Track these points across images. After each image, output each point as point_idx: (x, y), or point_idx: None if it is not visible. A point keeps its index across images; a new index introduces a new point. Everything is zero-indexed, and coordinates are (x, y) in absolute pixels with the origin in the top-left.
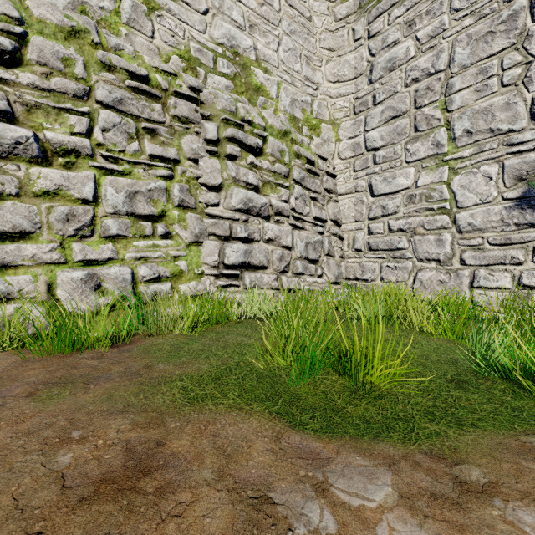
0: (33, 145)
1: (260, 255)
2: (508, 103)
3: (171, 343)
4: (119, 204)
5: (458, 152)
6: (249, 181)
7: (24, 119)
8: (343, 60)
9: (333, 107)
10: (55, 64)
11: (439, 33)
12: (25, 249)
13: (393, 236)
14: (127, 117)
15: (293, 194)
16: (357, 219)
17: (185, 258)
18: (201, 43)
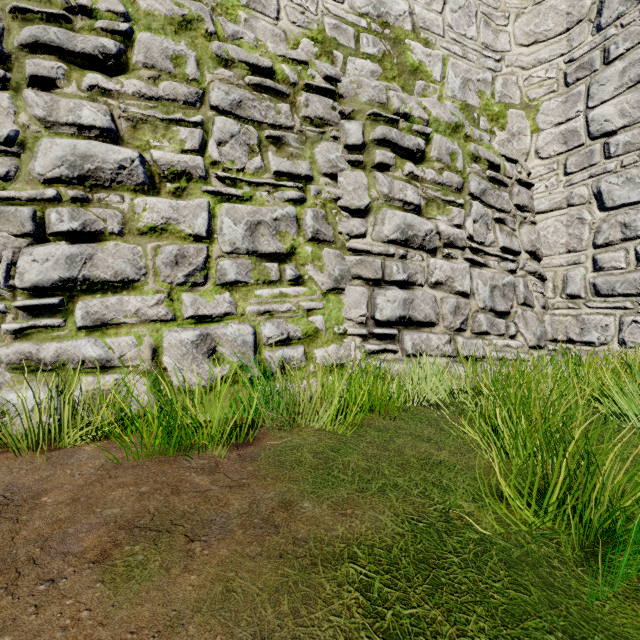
0: (139, 169)
1: (425, 306)
2: None
3: (314, 448)
4: (238, 239)
5: None
6: (407, 199)
7: (129, 138)
8: (546, 8)
9: (526, 82)
10: (164, 65)
11: None
12: (128, 302)
13: None
14: (247, 125)
15: (470, 215)
16: (571, 248)
17: (321, 312)
18: (339, 17)
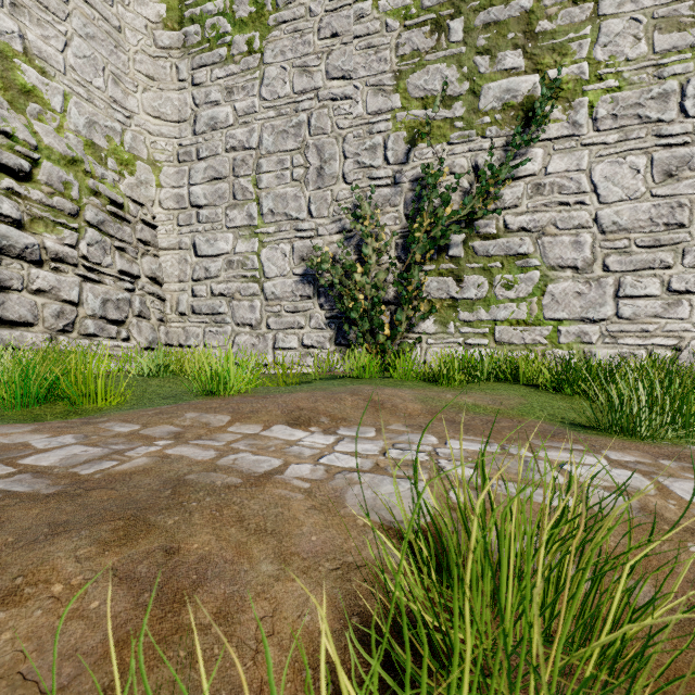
0: None
1: (21, 308)
2: (296, 195)
3: None
4: None
5: (265, 227)
6: (4, 212)
7: None
8: (166, 96)
9: (153, 145)
10: None
11: (252, 113)
12: None
13: (215, 301)
14: None
15: (85, 239)
16: (181, 279)
17: None
18: None
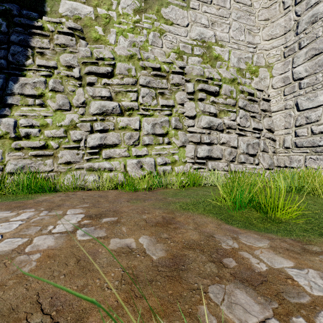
0: (118, 108)
1: (217, 152)
2: None
3: (173, 192)
4: (149, 130)
5: None
6: (211, 111)
7: (115, 98)
8: (276, 24)
9: (267, 56)
10: (125, 73)
11: None
12: (116, 151)
13: (315, 137)
14: (151, 89)
15: (238, 115)
16: (286, 127)
17: (177, 154)
18: (185, 42)
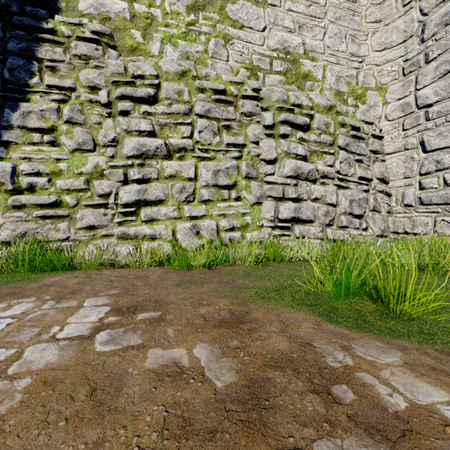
0: (164, 149)
1: (307, 211)
2: None
3: (244, 270)
4: (209, 179)
5: None
6: (298, 153)
7: (159, 134)
8: (391, 27)
9: (379, 74)
10: (174, 97)
11: None
12: (161, 210)
13: (449, 190)
14: (212, 120)
15: (338, 159)
16: (406, 175)
17: (250, 215)
18: (261, 54)
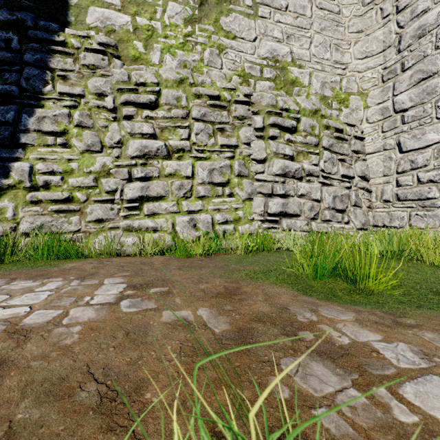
0: (164, 149)
1: (294, 206)
2: None
3: (236, 258)
4: (205, 177)
5: None
6: (286, 153)
7: (160, 136)
8: (372, 38)
9: (361, 80)
10: (173, 102)
11: None
12: (162, 205)
13: (422, 187)
14: (208, 123)
15: (322, 158)
16: (385, 174)
17: (242, 209)
18: (252, 62)
